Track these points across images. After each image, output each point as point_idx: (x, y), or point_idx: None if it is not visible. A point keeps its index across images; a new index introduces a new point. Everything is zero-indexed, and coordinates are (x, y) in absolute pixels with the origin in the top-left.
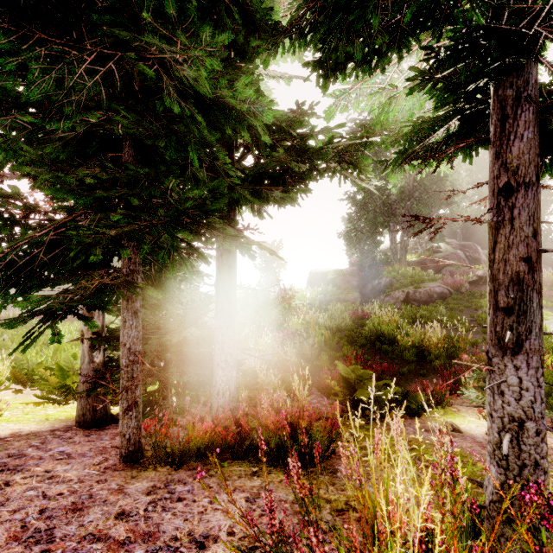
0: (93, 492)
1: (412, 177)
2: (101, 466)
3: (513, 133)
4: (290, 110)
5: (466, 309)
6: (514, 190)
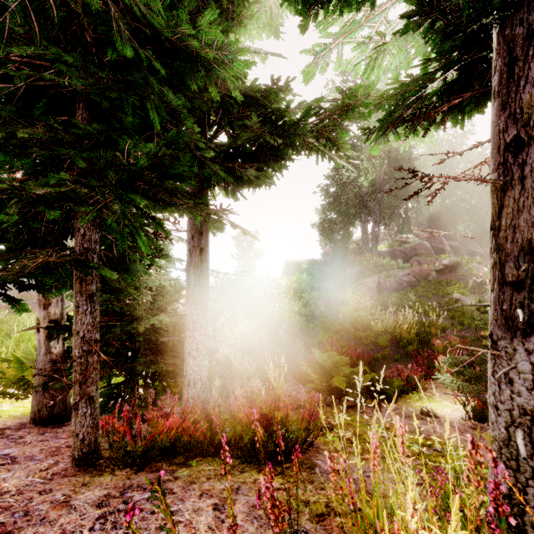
0: (31, 507)
1: (382, 171)
2: (49, 471)
3: (524, 78)
4: (265, 85)
5: (433, 296)
6: (525, 144)
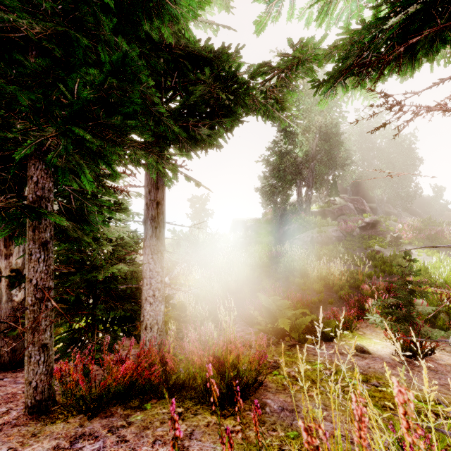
0: None
1: (314, 143)
2: None
3: None
4: None
5: (358, 249)
6: None
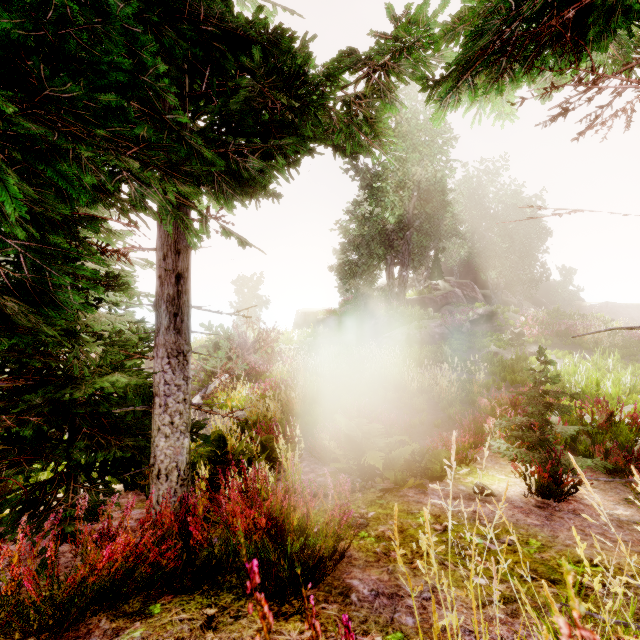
0: None
1: (411, 205)
2: None
3: None
4: None
5: (469, 350)
6: None
